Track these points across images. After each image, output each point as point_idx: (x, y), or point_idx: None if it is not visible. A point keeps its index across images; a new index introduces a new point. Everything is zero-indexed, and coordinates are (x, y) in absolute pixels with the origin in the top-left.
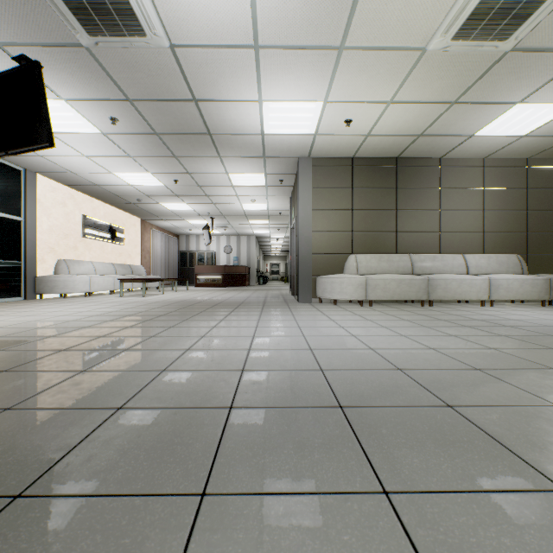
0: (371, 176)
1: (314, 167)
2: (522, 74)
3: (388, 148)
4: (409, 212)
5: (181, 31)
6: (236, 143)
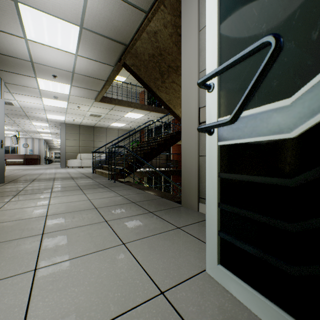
0: (86, 131)
1: (67, 126)
2: (109, 120)
3: (89, 124)
4: (98, 142)
5: (25, 106)
6: (37, 118)
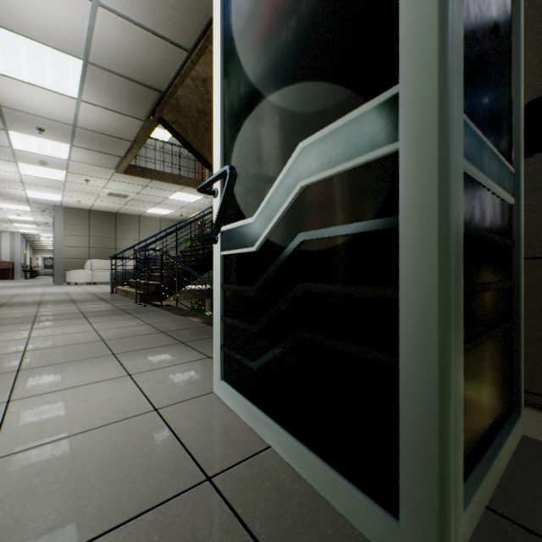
0: (102, 220)
1: (66, 211)
2: (143, 203)
3: (108, 209)
4: (124, 240)
5: None
6: (8, 196)
